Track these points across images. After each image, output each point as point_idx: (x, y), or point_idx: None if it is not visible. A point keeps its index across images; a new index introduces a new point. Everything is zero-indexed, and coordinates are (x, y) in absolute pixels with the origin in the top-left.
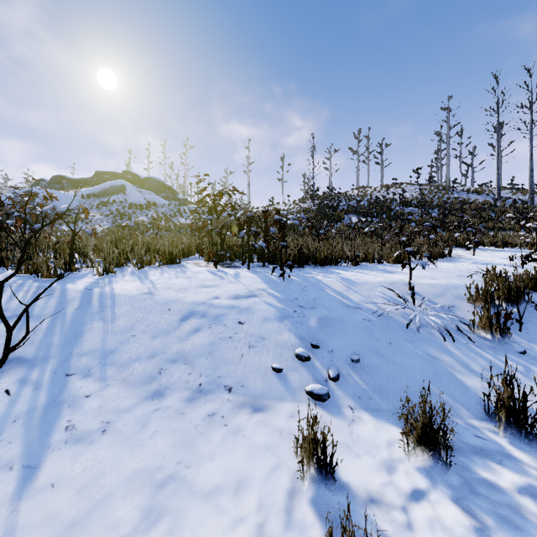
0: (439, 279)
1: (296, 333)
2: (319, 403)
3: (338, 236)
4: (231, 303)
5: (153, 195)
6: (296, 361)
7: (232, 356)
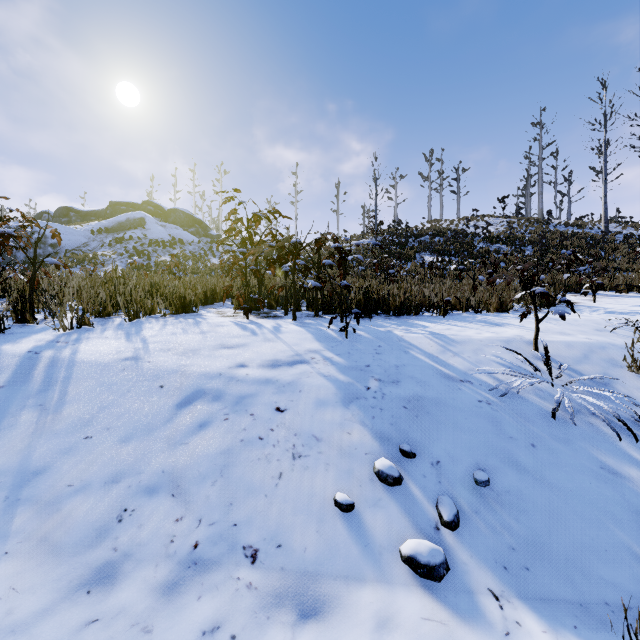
0: (574, 335)
1: (373, 428)
2: (430, 584)
3: (409, 278)
4: (264, 374)
5: (179, 230)
6: (378, 485)
7: (262, 476)
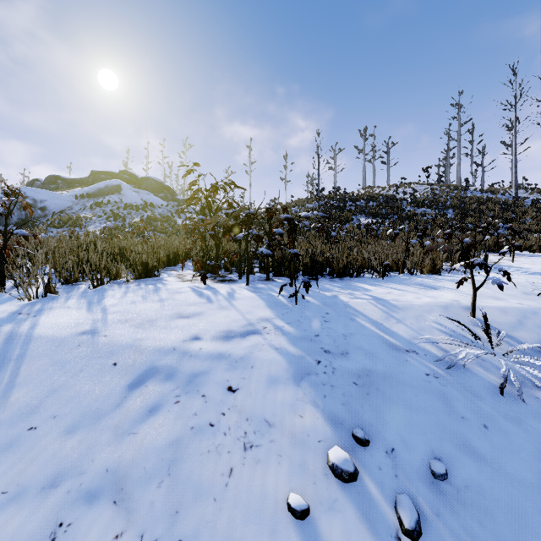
0: (506, 300)
1: (325, 409)
2: None
3: (348, 238)
4: (217, 348)
5: (150, 195)
6: (332, 481)
7: (212, 474)
